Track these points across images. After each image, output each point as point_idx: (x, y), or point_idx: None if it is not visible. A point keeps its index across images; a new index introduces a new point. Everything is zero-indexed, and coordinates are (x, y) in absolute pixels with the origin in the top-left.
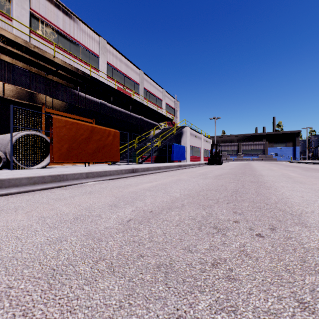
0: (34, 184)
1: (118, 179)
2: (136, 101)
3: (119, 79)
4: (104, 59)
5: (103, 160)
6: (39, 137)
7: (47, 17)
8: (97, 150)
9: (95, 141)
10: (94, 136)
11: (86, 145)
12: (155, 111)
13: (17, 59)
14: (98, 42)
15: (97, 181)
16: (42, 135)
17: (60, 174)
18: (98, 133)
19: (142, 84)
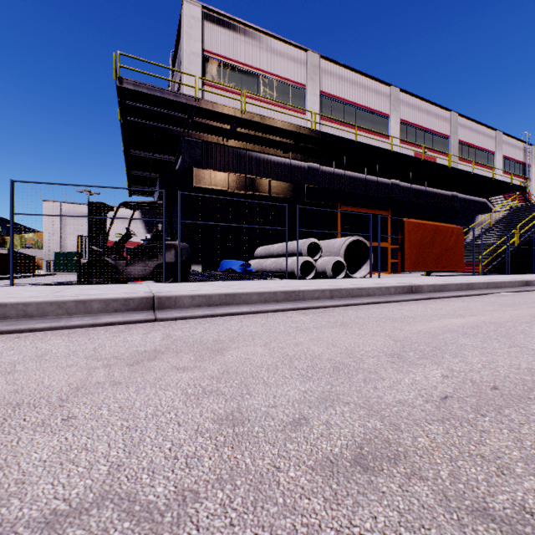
0: (457, 290)
1: (524, 292)
2: (454, 169)
3: (417, 140)
4: (396, 117)
5: (446, 268)
6: (357, 243)
7: (333, 93)
8: (439, 256)
9: (438, 244)
10: (436, 238)
11: (430, 249)
12: (488, 179)
13: (311, 155)
14: (387, 96)
15: (506, 292)
16: (363, 240)
17: (470, 283)
18: (440, 234)
19: (455, 135)
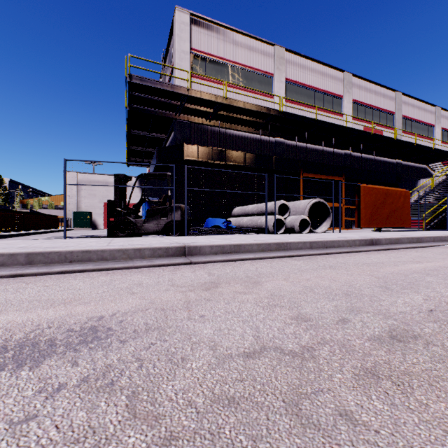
0: (409, 243)
1: None
2: (399, 141)
3: (366, 116)
4: (348, 98)
5: (395, 225)
6: (318, 204)
7: (296, 79)
8: (389, 215)
9: (388, 204)
10: (387, 200)
11: (381, 209)
12: (429, 148)
13: (278, 132)
14: (341, 80)
15: None
16: (324, 201)
17: (419, 237)
18: (390, 196)
19: (400, 111)
